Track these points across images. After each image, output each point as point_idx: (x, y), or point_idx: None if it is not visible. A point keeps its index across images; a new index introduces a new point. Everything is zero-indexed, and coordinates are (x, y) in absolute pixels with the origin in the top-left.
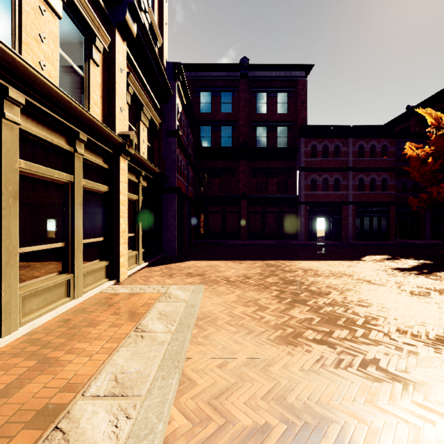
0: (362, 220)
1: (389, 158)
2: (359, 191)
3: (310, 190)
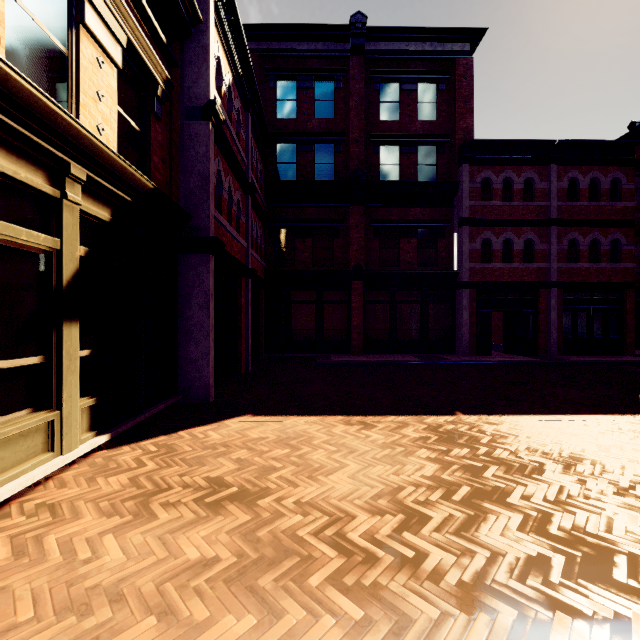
0: (574, 317)
1: (625, 202)
2: (569, 264)
3: (480, 261)
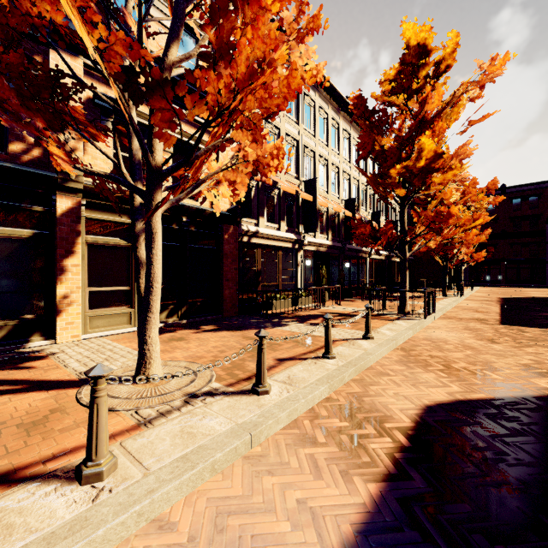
0: None
1: None
2: None
3: None
